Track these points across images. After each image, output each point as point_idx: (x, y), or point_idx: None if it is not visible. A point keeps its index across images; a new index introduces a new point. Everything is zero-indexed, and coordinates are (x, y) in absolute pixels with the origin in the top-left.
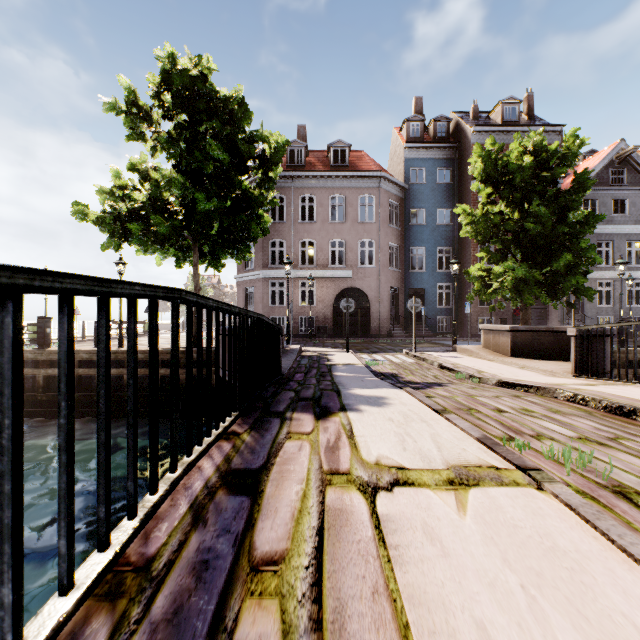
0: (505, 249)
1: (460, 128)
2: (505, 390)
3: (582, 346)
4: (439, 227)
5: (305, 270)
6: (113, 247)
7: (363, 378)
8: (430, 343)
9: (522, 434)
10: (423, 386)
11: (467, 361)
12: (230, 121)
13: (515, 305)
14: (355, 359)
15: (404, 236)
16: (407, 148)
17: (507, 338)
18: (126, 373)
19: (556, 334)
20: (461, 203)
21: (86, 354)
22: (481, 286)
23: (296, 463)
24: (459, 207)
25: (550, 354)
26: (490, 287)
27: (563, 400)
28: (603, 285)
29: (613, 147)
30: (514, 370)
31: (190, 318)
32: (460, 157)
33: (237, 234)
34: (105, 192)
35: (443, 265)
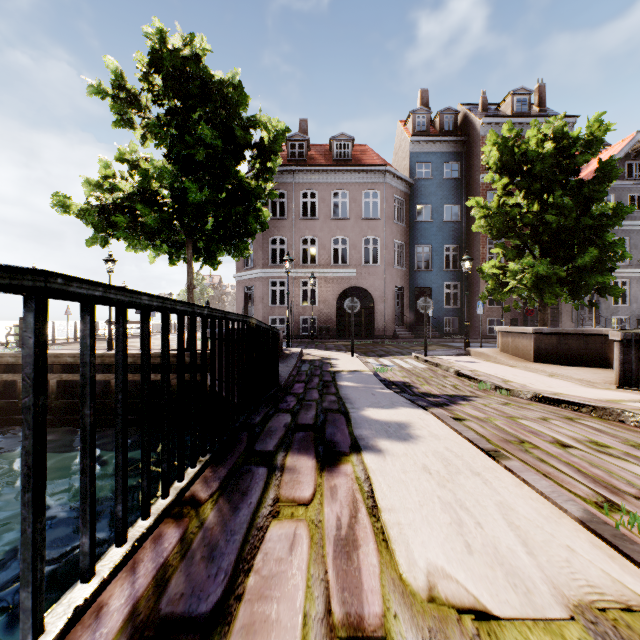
0: (522, 244)
1: (468, 120)
2: (547, 408)
3: (628, 352)
4: (446, 224)
5: (307, 268)
6: (99, 242)
7: (373, 390)
8: (438, 345)
9: (621, 494)
10: (445, 401)
11: (486, 367)
12: (225, 105)
13: (532, 305)
14: (361, 364)
15: (410, 233)
16: (413, 142)
17: (529, 341)
18: (113, 378)
19: (586, 337)
20: (469, 199)
21: (70, 358)
22: (495, 284)
23: (282, 595)
24: (472, 200)
25: (579, 359)
26: (505, 285)
27: (633, 426)
28: (619, 284)
29: (630, 139)
30: (544, 379)
31: (88, 328)
32: (468, 151)
33: (234, 229)
34: (92, 184)
35: (450, 263)
